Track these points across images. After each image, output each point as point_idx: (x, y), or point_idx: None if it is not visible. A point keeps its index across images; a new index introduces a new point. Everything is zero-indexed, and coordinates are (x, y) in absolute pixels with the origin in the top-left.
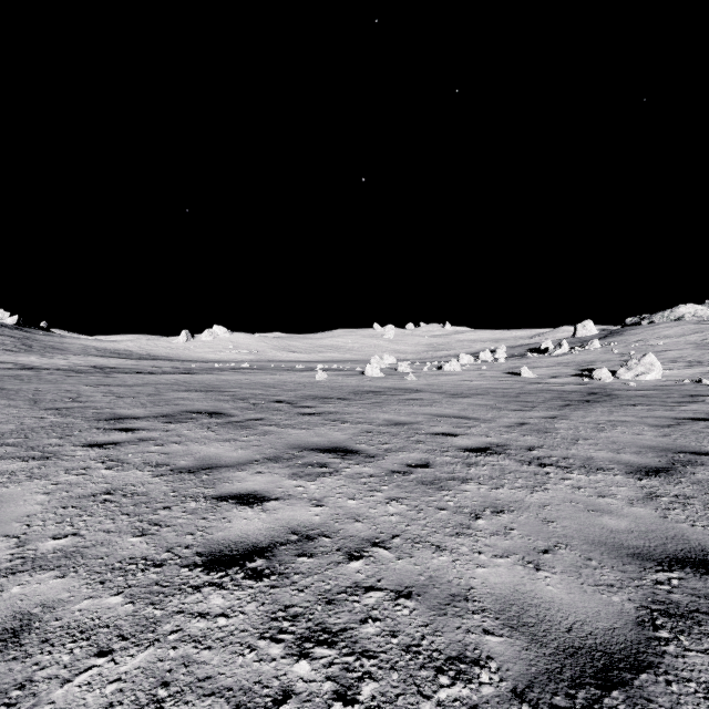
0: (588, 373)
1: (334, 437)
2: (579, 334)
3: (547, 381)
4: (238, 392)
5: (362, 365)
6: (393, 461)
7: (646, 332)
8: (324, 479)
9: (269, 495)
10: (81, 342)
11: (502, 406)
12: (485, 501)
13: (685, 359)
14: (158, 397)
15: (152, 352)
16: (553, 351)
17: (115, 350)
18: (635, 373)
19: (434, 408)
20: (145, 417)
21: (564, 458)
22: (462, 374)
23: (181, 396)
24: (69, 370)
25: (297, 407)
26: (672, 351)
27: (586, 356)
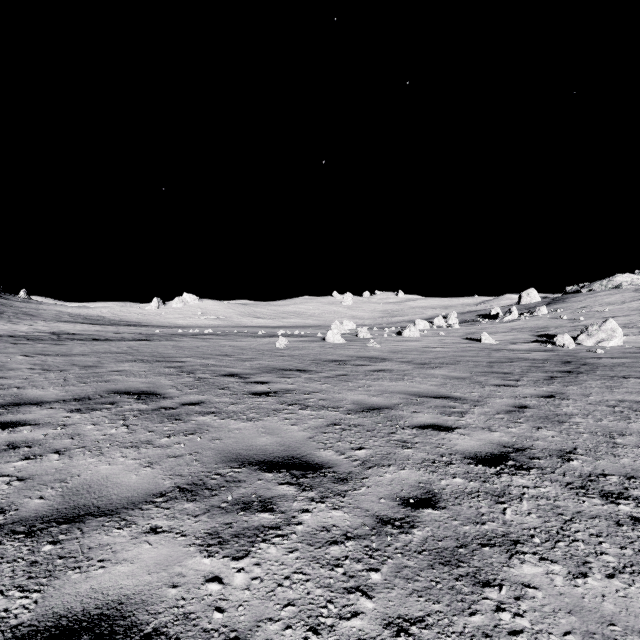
0: (546, 339)
1: (288, 434)
2: (524, 301)
3: (511, 348)
4: (188, 363)
5: (323, 330)
6: (378, 490)
7: (588, 300)
8: (263, 548)
9: (142, 621)
10: (56, 309)
11: (481, 379)
12: (589, 630)
13: (636, 325)
14: (93, 370)
15: (124, 318)
16: (503, 317)
17: (89, 316)
18: (597, 340)
19: (408, 383)
20: (53, 401)
21: (627, 476)
22: (422, 340)
23: (120, 368)
24: (22, 337)
25: (249, 382)
26: (620, 317)
27: (537, 321)
